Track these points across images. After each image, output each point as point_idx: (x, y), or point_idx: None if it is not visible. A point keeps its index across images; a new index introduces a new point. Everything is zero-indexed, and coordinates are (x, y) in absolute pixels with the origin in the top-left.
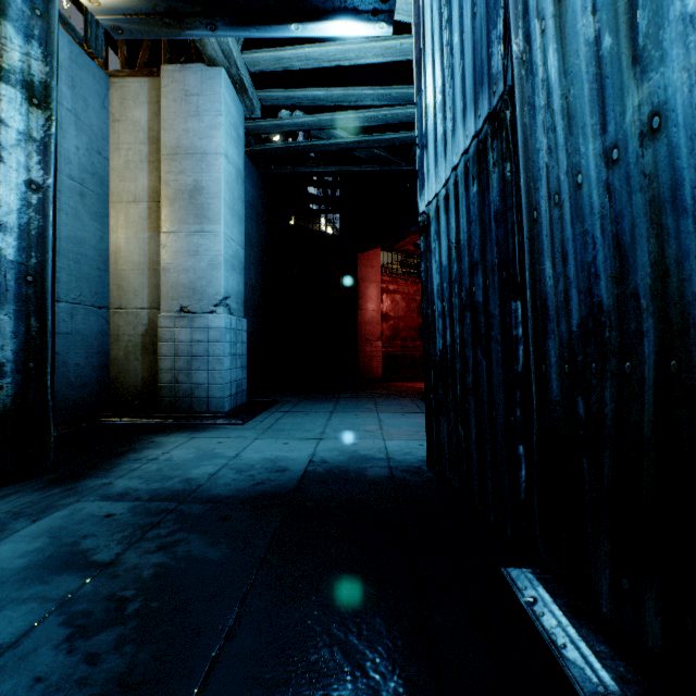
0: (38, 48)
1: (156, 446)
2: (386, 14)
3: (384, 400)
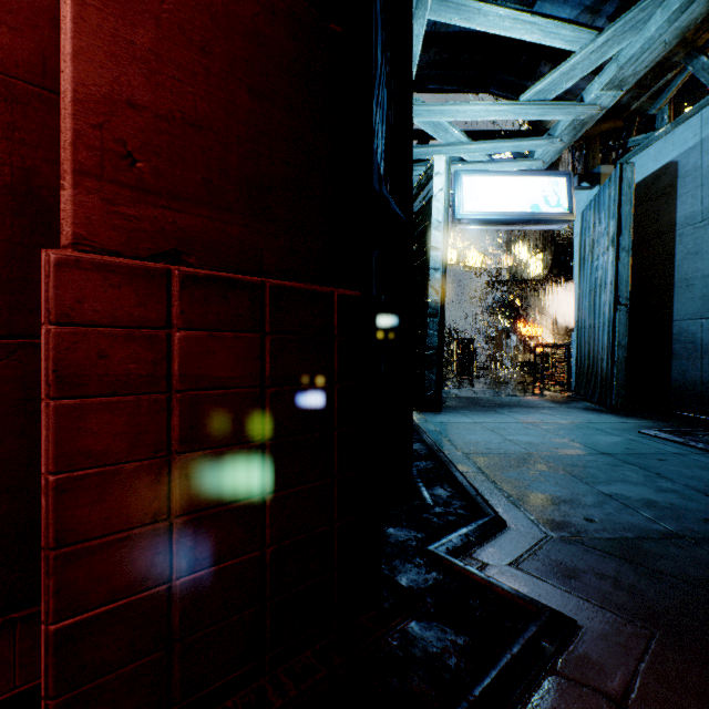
0: (614, 219)
1: (621, 418)
2: (456, 223)
3: (600, 504)
